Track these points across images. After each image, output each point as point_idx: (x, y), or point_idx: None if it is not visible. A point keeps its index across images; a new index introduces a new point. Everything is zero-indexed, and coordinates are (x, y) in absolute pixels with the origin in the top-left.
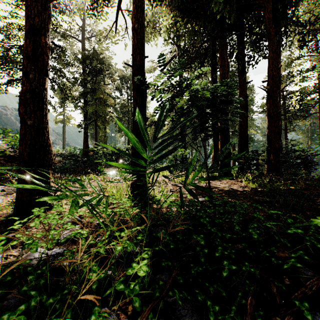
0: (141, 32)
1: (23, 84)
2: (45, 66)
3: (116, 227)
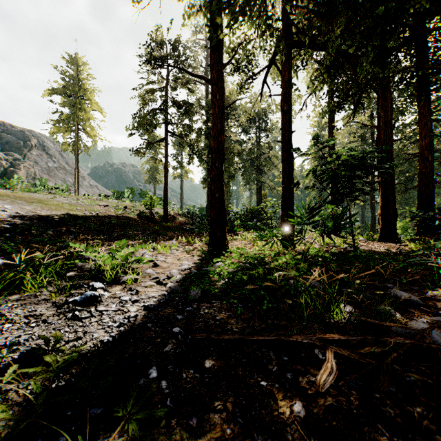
0: (289, 112)
1: (212, 170)
2: (223, 156)
3: (284, 257)
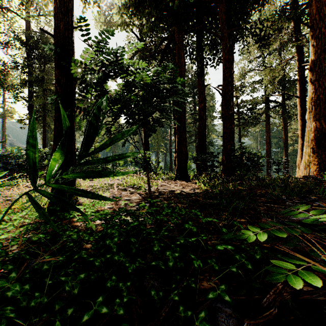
0: None
1: None
2: None
3: None
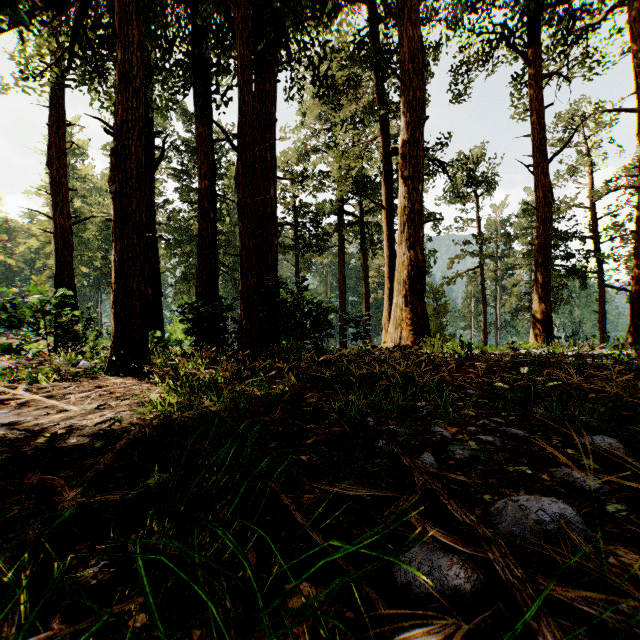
0: None
1: None
2: None
3: None
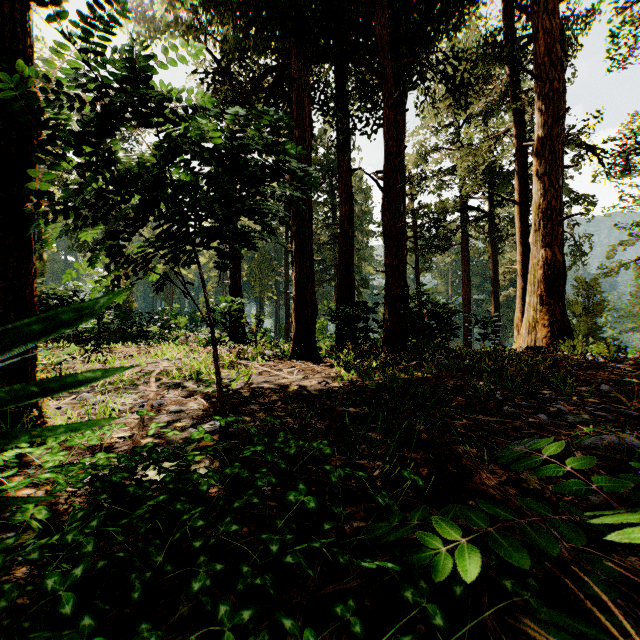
0: None
1: None
2: None
3: None
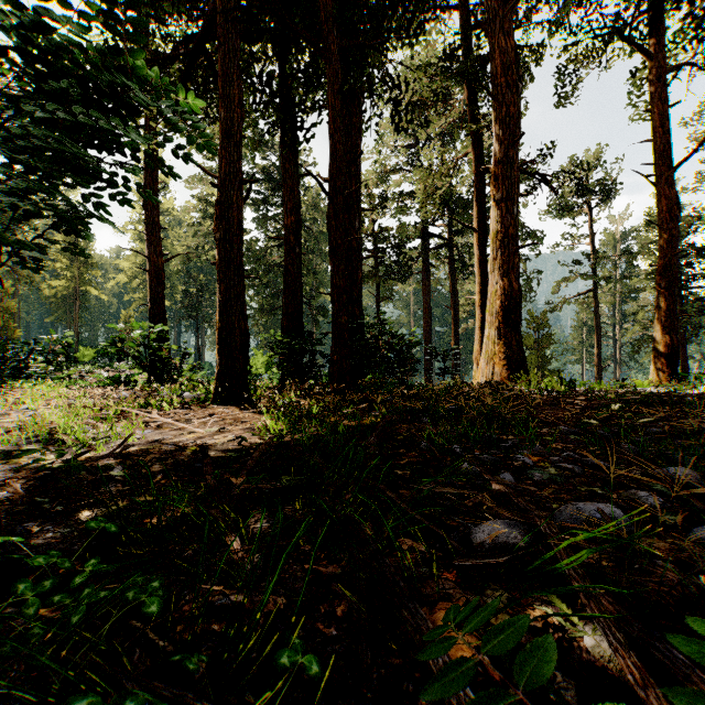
0: None
1: None
2: None
3: None
